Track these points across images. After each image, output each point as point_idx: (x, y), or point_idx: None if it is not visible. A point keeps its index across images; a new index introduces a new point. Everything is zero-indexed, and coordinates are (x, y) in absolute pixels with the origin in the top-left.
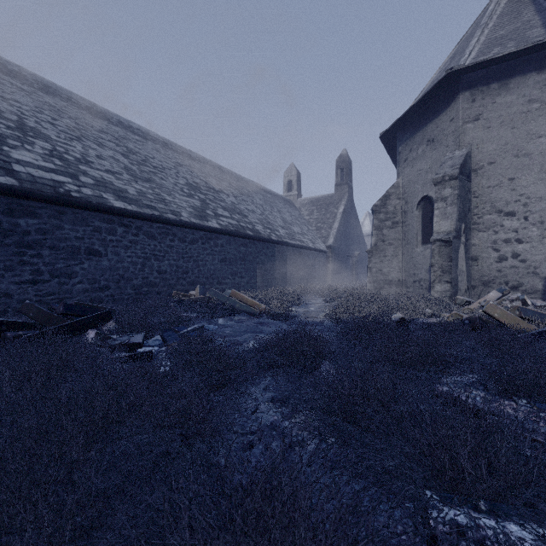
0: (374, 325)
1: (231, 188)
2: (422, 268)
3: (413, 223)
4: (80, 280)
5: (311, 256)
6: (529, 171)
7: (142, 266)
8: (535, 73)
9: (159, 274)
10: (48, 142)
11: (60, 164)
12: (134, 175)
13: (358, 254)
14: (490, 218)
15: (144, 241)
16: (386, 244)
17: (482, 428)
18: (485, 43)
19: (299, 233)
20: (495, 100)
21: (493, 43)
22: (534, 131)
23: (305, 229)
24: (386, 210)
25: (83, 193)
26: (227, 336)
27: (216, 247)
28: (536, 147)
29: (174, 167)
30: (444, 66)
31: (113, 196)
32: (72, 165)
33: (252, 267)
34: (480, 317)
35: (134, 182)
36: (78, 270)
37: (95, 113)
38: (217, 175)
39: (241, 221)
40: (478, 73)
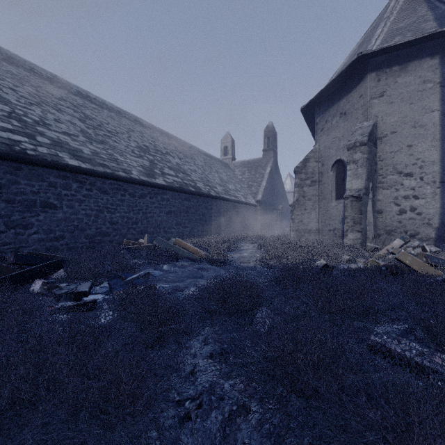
0: (302, 272)
1: (176, 152)
2: (336, 219)
3: (328, 181)
4: (36, 230)
5: (244, 209)
6: (424, 140)
7: (96, 218)
8: (429, 59)
9: (112, 224)
10: (7, 105)
11: (17, 125)
12: (89, 137)
13: (282, 207)
14: (392, 178)
15: (97, 195)
16: (306, 199)
17: (444, 404)
18: (387, 33)
19: (233, 190)
20: (396, 80)
21: (394, 33)
22: (428, 107)
23: (239, 186)
24: (306, 171)
25: (38, 151)
26: (170, 282)
27: (162, 201)
28: (429, 119)
29: (126, 132)
30: (353, 52)
31: (68, 155)
32: (30, 126)
33: (194, 218)
34: (395, 264)
35: (89, 143)
36: (33, 222)
37: (56, 83)
38: (165, 140)
39: (184, 179)
40: (382, 58)
